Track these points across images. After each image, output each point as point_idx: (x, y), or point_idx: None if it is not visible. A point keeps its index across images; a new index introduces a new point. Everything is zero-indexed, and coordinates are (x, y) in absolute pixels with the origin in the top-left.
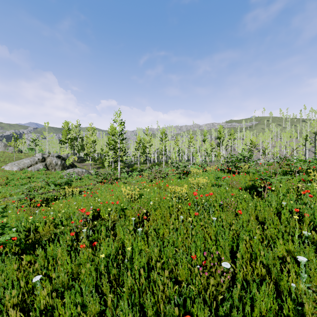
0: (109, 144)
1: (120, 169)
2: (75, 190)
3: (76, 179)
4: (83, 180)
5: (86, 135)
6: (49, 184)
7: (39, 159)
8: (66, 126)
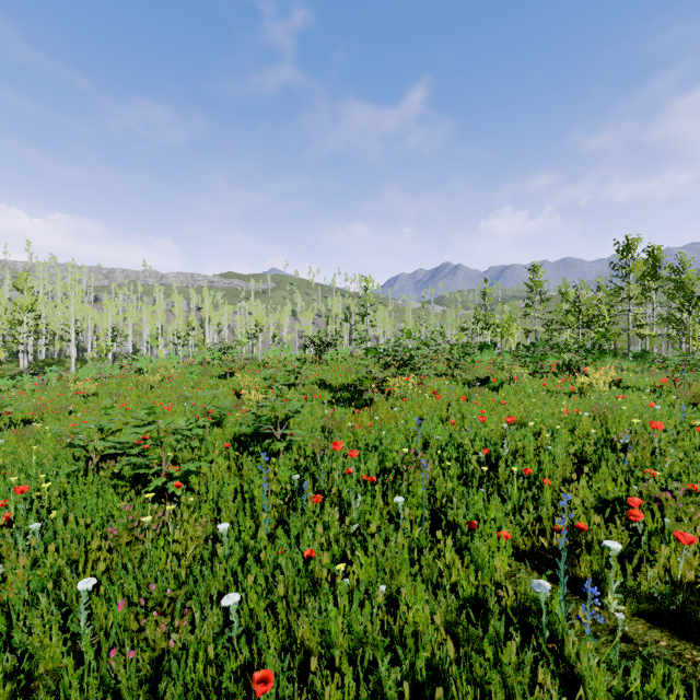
0: None
1: None
2: None
3: None
4: None
5: None
6: None
7: None
8: None
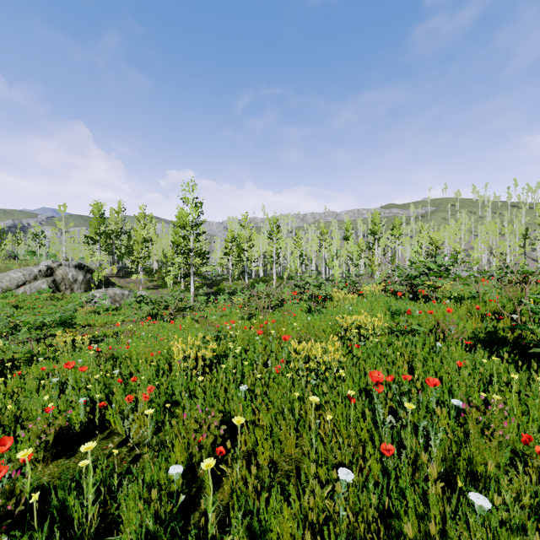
0: (176, 244)
1: (193, 289)
2: (80, 340)
3: (107, 309)
4: (121, 311)
5: (134, 228)
6: (17, 328)
7: (42, 271)
8: (96, 211)
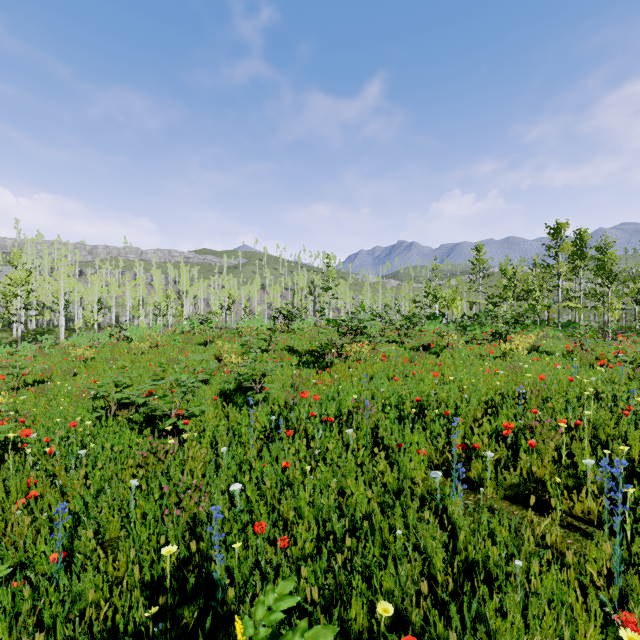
0: None
1: None
2: None
3: None
4: None
5: None
6: None
7: None
8: None
